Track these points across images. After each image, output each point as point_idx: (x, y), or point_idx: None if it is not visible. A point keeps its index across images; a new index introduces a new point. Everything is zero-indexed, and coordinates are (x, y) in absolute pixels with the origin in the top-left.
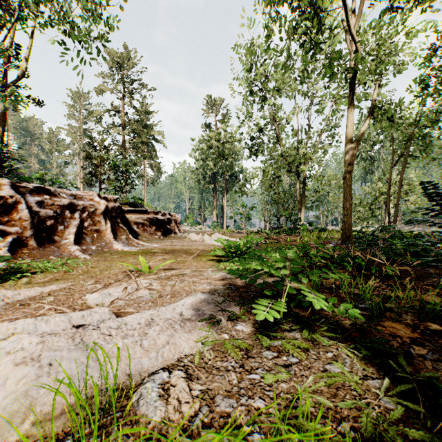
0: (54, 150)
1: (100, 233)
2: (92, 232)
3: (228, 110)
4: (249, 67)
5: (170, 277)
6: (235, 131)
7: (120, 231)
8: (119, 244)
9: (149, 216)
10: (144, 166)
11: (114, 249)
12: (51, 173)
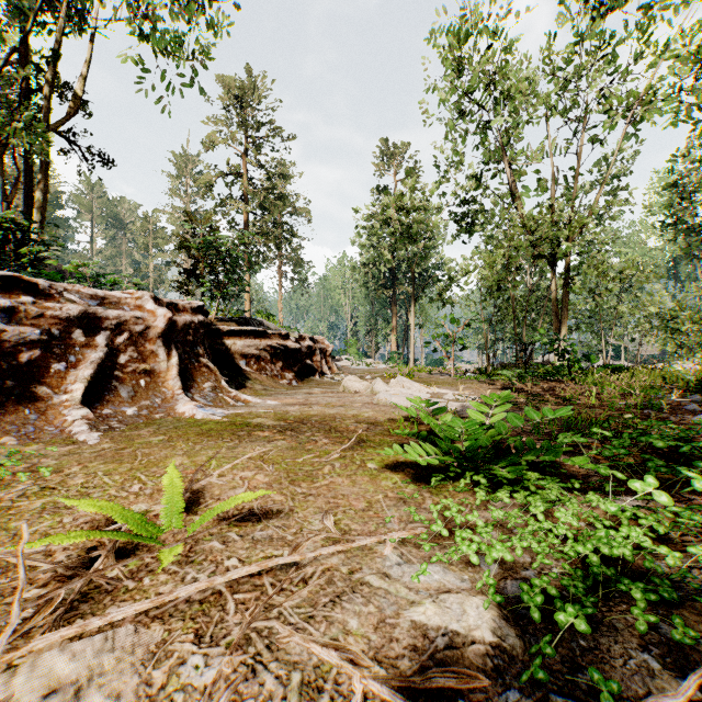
0: (151, 245)
1: (154, 377)
2: (137, 375)
3: (416, 161)
4: (460, 64)
5: (224, 594)
6: (430, 192)
7: (202, 373)
8: (190, 401)
9: (270, 342)
10: (280, 263)
11: (178, 414)
12: (147, 280)
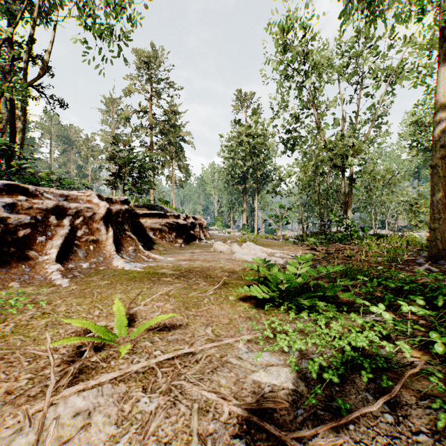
0: (90, 156)
1: (99, 244)
2: (88, 243)
3: (259, 104)
4: (285, 47)
5: (155, 369)
6: (267, 125)
7: (127, 241)
8: (121, 259)
9: (168, 220)
10: (173, 167)
11: (113, 267)
12: (87, 178)
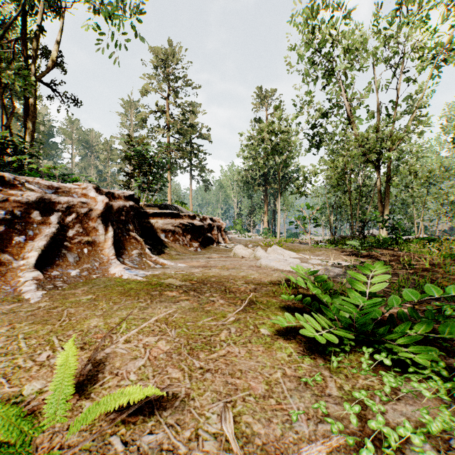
0: (109, 159)
1: (95, 246)
2: (82, 245)
3: (281, 101)
4: (313, 29)
5: None
6: (291, 119)
7: (131, 243)
8: (120, 264)
9: (182, 221)
10: (191, 170)
11: (110, 275)
12: (106, 182)
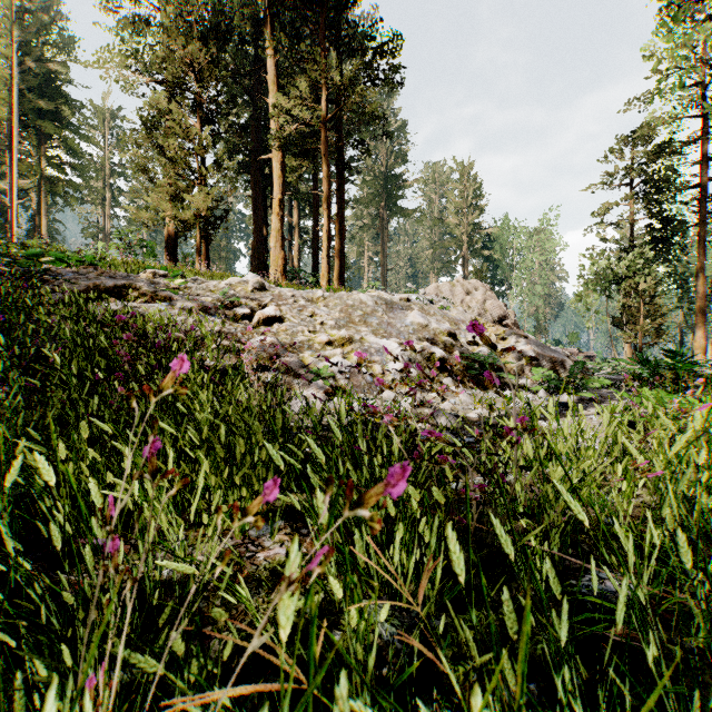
0: None
1: None
2: None
3: None
4: None
5: None
6: None
7: None
8: None
9: (585, 354)
10: None
11: None
12: None
